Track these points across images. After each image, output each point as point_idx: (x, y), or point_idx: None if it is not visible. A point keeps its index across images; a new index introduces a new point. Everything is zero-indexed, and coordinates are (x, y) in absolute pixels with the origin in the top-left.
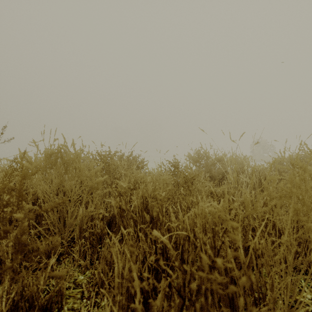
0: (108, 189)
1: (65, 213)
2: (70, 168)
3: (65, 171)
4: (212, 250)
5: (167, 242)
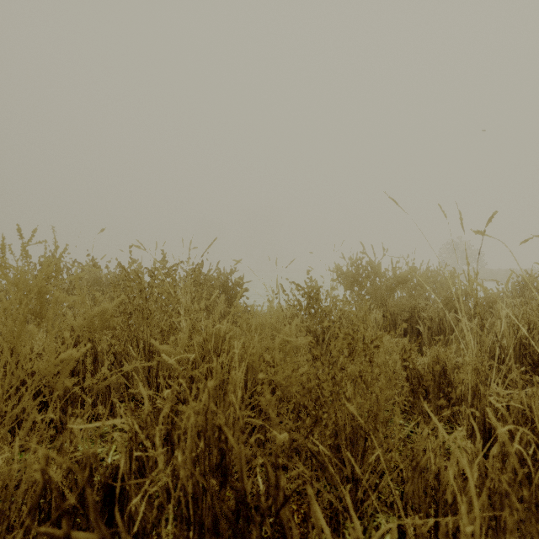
0: (136, 364)
1: None
2: None
3: None
4: None
5: None
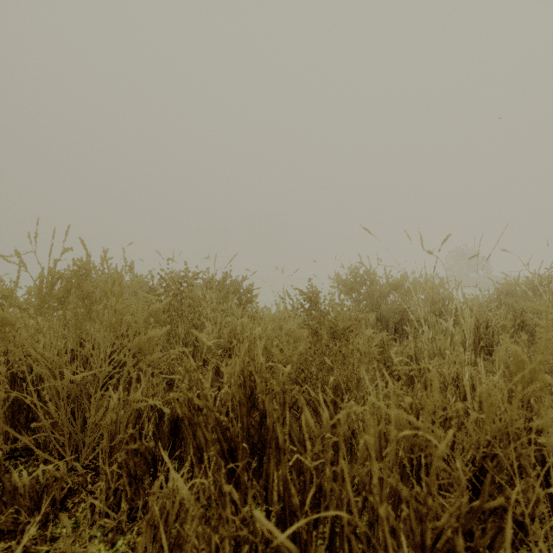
0: (179, 349)
1: (85, 402)
2: (95, 309)
3: (85, 315)
4: (416, 552)
5: (293, 550)
